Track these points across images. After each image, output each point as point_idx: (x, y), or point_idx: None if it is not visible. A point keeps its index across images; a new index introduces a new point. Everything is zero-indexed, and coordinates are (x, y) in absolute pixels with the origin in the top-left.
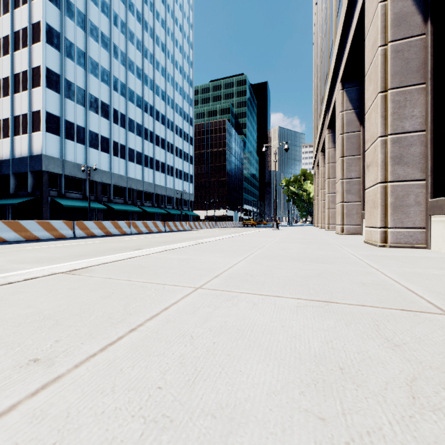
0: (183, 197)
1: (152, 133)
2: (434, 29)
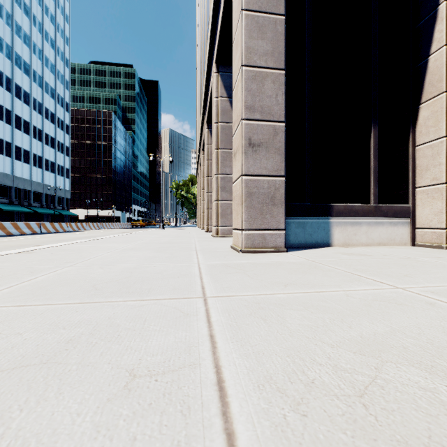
0: (57, 193)
1: (10, 112)
2: None
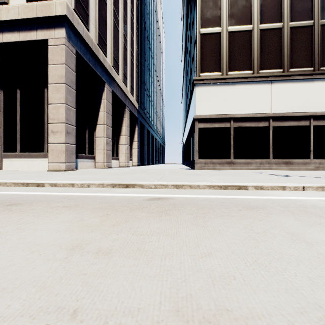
0: None
1: None
2: (5, 95)
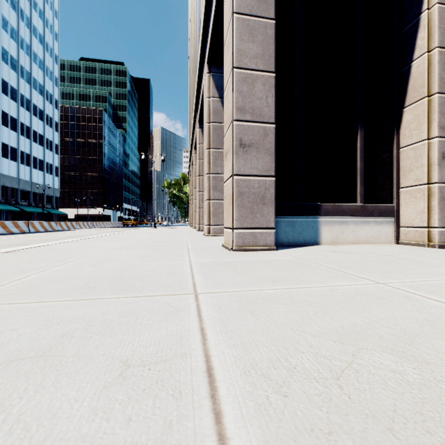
0: (45, 192)
1: None
2: None
